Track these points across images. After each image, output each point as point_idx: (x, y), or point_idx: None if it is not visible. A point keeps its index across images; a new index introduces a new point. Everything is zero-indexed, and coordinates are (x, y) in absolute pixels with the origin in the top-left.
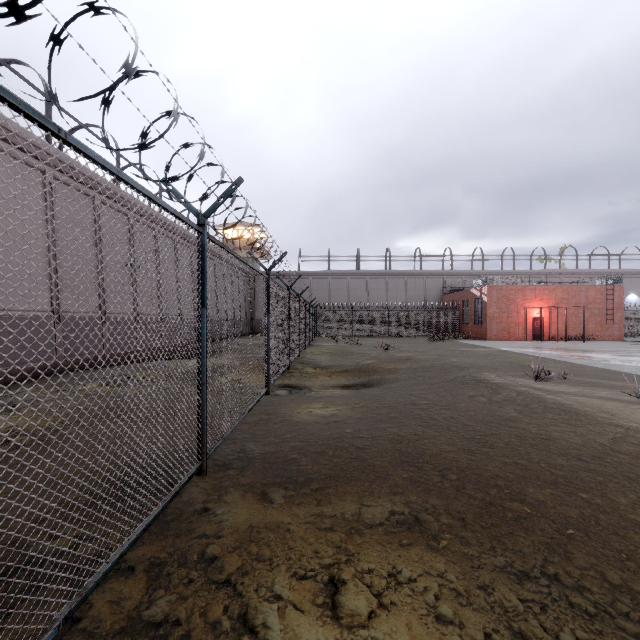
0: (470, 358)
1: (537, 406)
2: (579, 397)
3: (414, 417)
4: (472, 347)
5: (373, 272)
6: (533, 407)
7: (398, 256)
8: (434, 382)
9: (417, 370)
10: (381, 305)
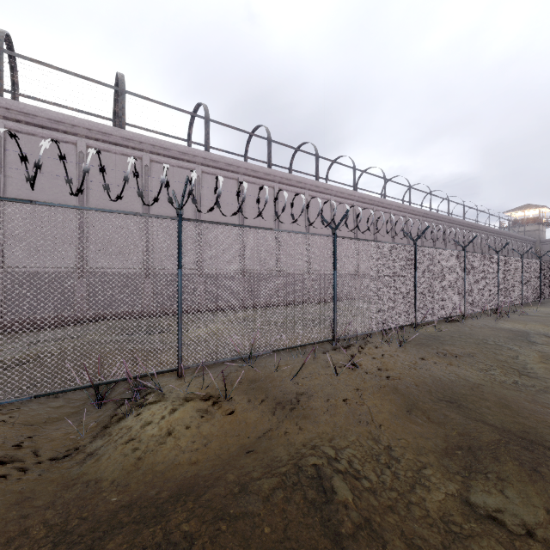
0: None
1: None
2: None
3: None
4: None
5: None
6: None
7: None
8: None
9: None
10: None
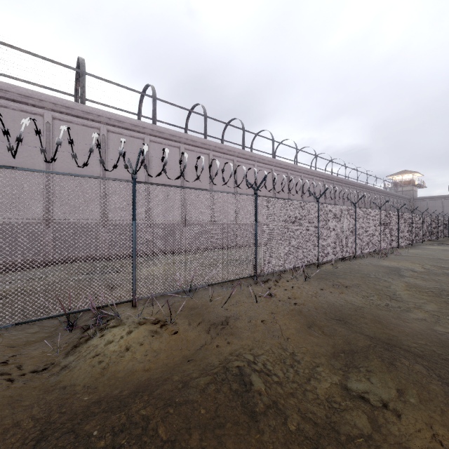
0: None
1: None
2: None
3: None
4: None
5: None
6: None
7: None
8: None
9: None
10: None
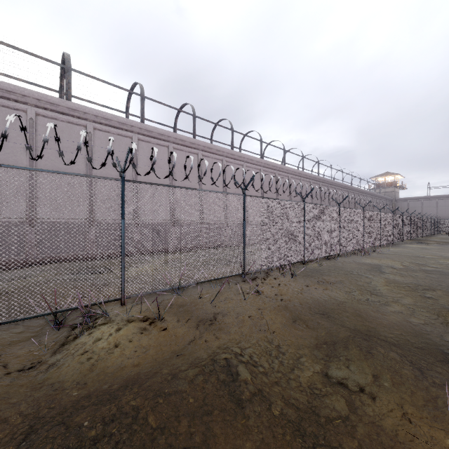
0: None
1: None
2: None
3: None
4: None
5: None
6: None
7: None
8: None
9: None
10: None
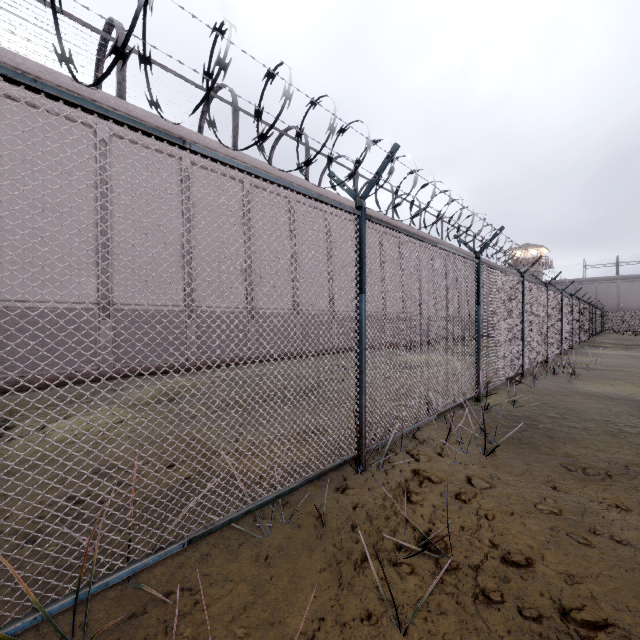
0: None
1: None
2: None
3: None
4: None
5: None
6: None
7: None
8: None
9: None
10: None
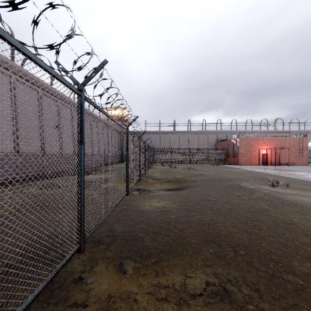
0: (233, 174)
1: (277, 202)
2: (299, 196)
3: (209, 208)
4: (233, 168)
5: (182, 131)
6: (275, 202)
7: (194, 123)
8: (216, 187)
9: (206, 181)
10: (186, 147)
